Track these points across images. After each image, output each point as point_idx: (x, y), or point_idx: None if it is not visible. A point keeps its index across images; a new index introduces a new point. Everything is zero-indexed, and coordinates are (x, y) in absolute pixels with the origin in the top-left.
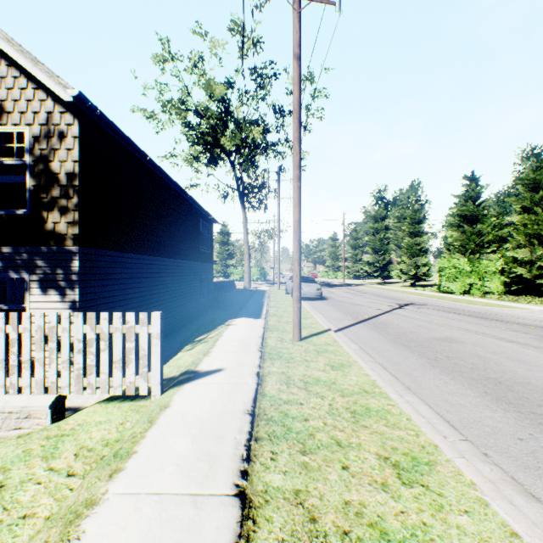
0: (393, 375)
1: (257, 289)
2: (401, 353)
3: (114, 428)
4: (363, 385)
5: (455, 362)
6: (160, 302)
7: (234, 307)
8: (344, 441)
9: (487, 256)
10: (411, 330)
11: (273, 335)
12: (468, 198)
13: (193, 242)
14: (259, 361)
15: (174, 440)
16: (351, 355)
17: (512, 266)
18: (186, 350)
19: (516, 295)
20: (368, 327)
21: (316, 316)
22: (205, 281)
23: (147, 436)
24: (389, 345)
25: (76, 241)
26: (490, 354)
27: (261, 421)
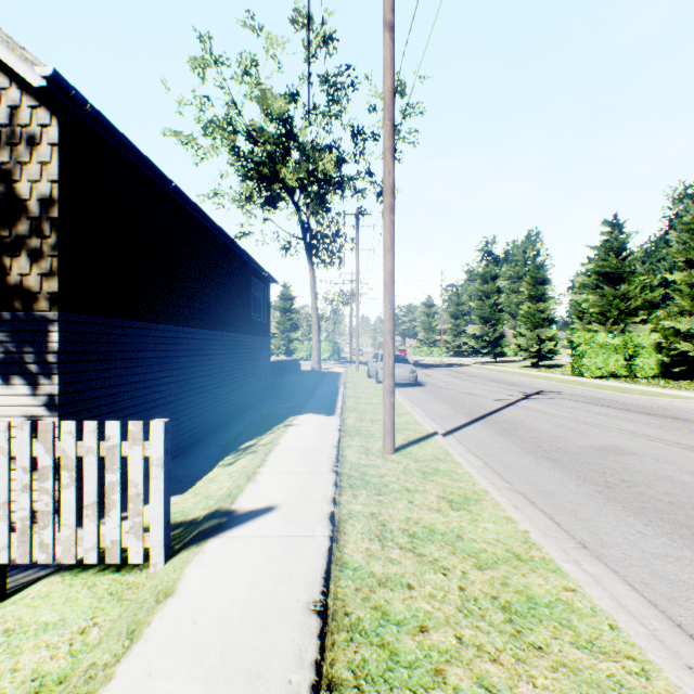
0: (549, 517)
1: (329, 371)
2: (550, 474)
3: (66, 645)
4: (510, 542)
5: (640, 492)
6: (193, 391)
7: (298, 396)
8: (507, 693)
9: (635, 327)
10: (554, 433)
11: (354, 443)
12: (610, 251)
13: (241, 307)
14: (333, 490)
15: (166, 689)
16: (476, 479)
17: (673, 341)
18: (225, 465)
19: (678, 380)
20: (490, 429)
21: (412, 410)
22: (259, 360)
23: (115, 676)
24: (527, 460)
25: (55, 303)
26: (688, 476)
27: (339, 632)
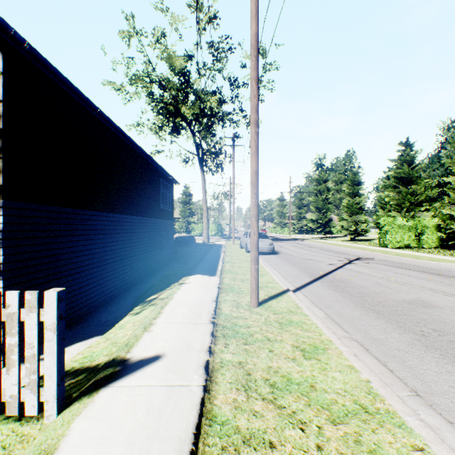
0: (383, 364)
1: (214, 244)
2: (377, 324)
3: None
4: (356, 393)
5: (450, 340)
6: (116, 258)
7: (192, 261)
8: None
9: (421, 214)
10: (374, 290)
11: (228, 298)
12: (404, 162)
13: (152, 200)
14: (209, 340)
15: None
16: (322, 329)
17: (449, 223)
18: (133, 314)
19: (452, 249)
20: (327, 286)
21: (271, 272)
22: (166, 236)
23: None
24: (358, 312)
25: (0, 193)
26: None
27: None
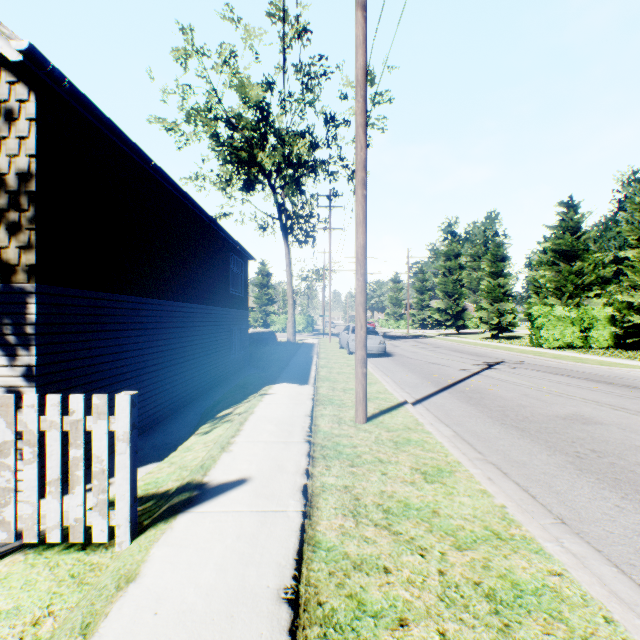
0: (524, 489)
1: (303, 342)
2: (520, 443)
3: (15, 639)
4: (488, 519)
5: (611, 462)
6: (173, 361)
7: (274, 366)
8: None
9: (589, 301)
10: (519, 402)
11: (326, 412)
12: (565, 230)
13: (220, 282)
14: (306, 461)
15: None
16: (448, 449)
17: (626, 314)
18: (201, 433)
19: (631, 350)
20: (457, 398)
21: (382, 380)
22: (237, 332)
23: None
24: (496, 429)
25: (33, 275)
26: None
27: (312, 626)
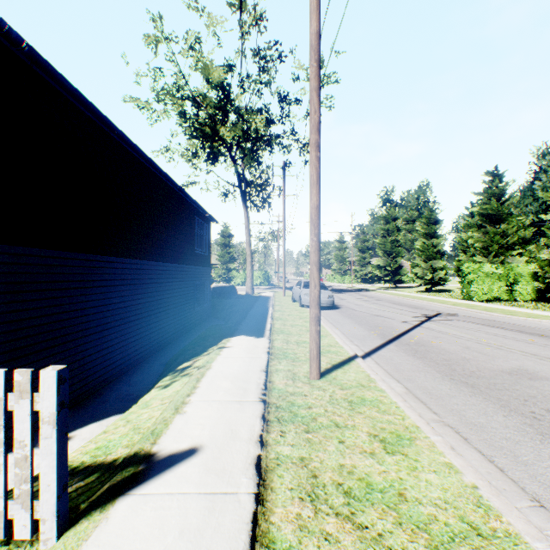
0: (489, 460)
1: (260, 295)
2: (474, 402)
3: None
4: (461, 505)
5: None
6: (140, 315)
7: (234, 317)
8: None
9: (512, 259)
10: (463, 356)
11: (281, 367)
12: (491, 196)
13: (185, 242)
14: (260, 425)
15: None
16: (404, 410)
17: (548, 270)
18: (161, 387)
19: None
20: (404, 351)
21: (332, 332)
22: (201, 287)
23: None
24: (447, 385)
25: None
26: None
27: None
